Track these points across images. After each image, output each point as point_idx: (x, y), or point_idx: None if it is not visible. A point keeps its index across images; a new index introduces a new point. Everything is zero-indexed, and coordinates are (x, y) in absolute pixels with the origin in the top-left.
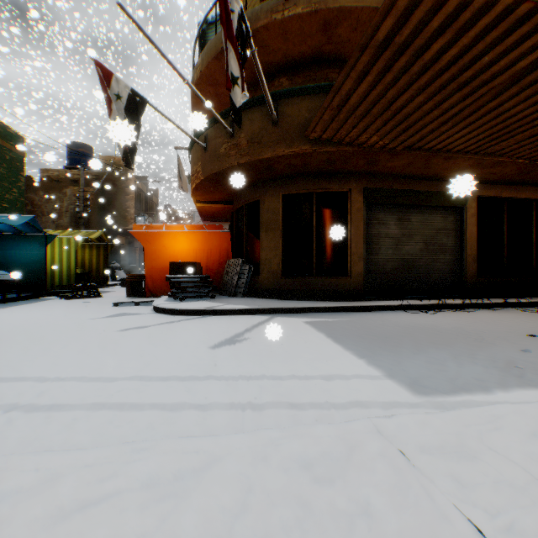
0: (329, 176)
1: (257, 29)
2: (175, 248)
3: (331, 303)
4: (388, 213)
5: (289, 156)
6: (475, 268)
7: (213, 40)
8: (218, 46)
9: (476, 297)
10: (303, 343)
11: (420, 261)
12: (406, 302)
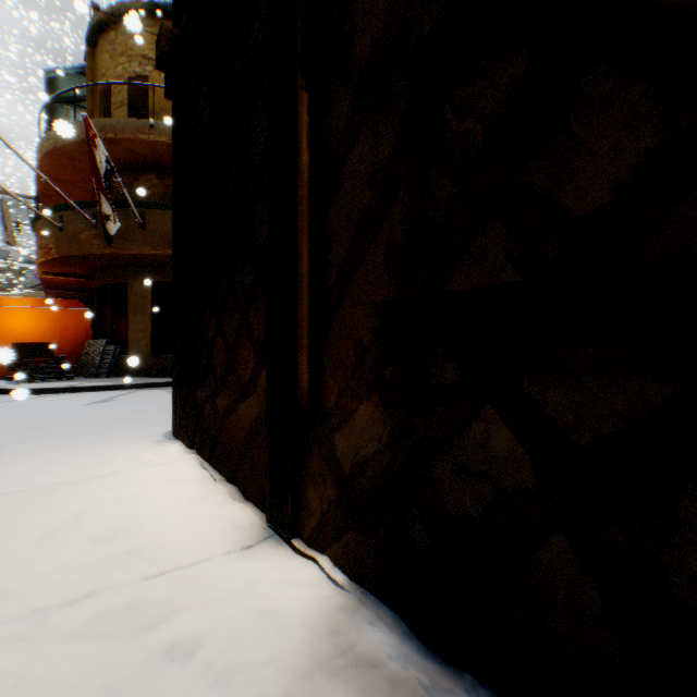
0: None
1: (124, 138)
2: (15, 326)
3: None
4: None
5: (156, 256)
6: None
7: (74, 126)
8: (80, 135)
9: None
10: (158, 399)
11: None
12: None
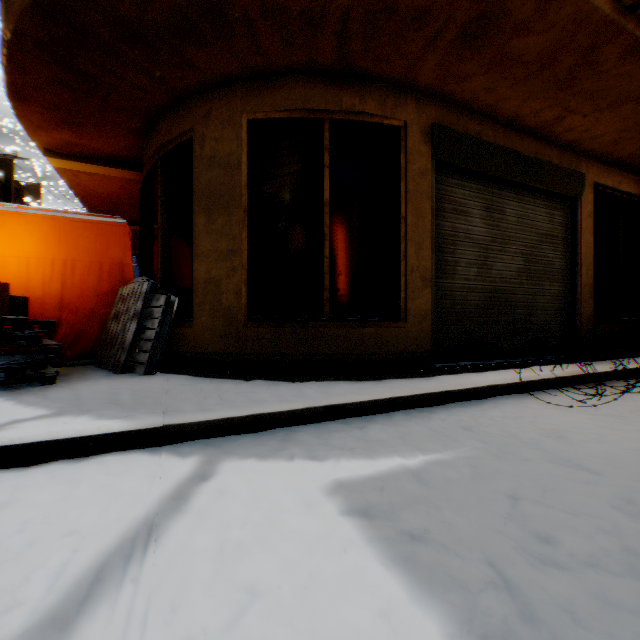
0: (361, 83)
1: None
2: None
3: (374, 387)
4: (470, 193)
5: None
6: (591, 308)
7: None
8: None
9: (597, 358)
10: None
11: (518, 293)
12: (518, 375)
